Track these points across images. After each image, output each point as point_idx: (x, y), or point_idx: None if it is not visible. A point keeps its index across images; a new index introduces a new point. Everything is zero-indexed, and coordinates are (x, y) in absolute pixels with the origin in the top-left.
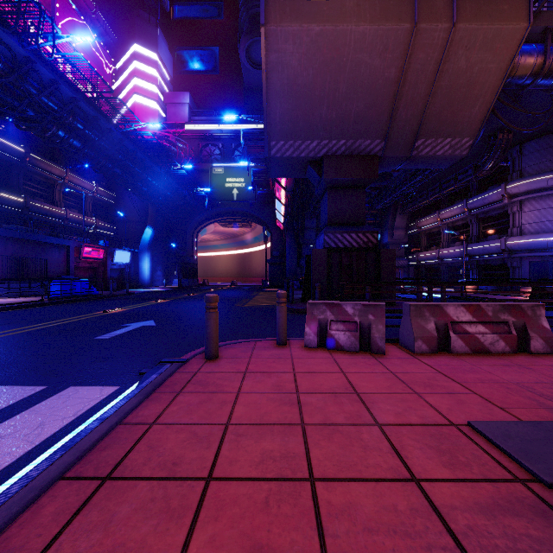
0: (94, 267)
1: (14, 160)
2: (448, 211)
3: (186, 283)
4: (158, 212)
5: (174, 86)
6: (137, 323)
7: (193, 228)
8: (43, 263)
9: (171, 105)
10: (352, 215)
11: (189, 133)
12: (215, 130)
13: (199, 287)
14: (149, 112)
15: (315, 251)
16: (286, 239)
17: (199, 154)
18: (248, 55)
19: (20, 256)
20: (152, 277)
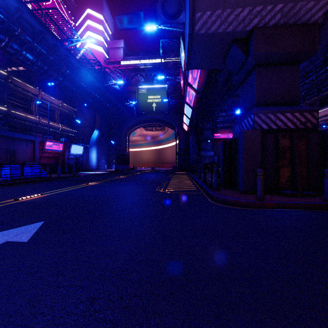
0: (56, 156)
1: None
2: (321, 111)
3: (120, 168)
4: (102, 120)
5: (115, 39)
6: (7, 232)
7: (126, 131)
8: (13, 152)
9: (112, 49)
10: (283, 94)
11: (123, 67)
12: (140, 64)
13: (129, 170)
14: (97, 54)
15: (247, 132)
16: (189, 137)
17: (130, 81)
18: (163, 9)
19: None
20: (98, 164)
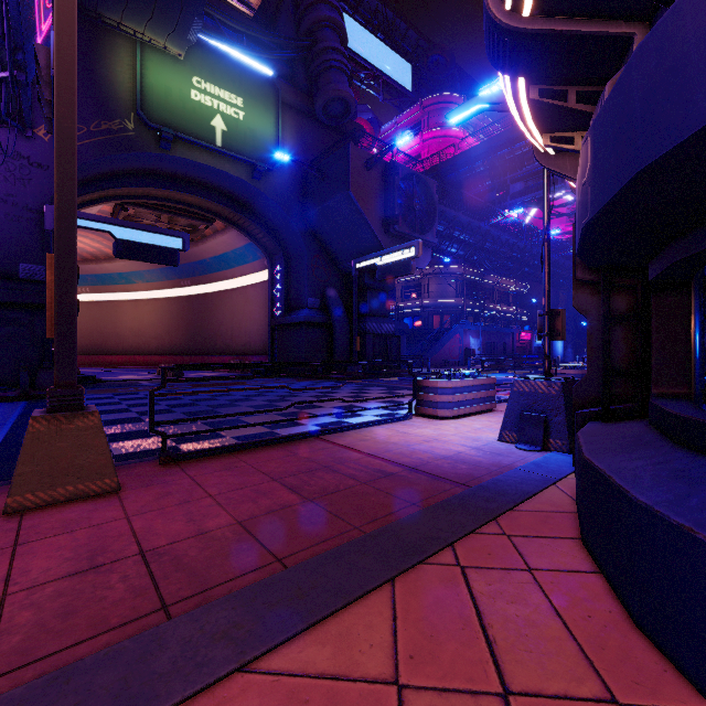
0: (523, 346)
1: (478, 280)
2: None
3: None
4: (568, 295)
5: None
6: None
7: None
8: (502, 345)
9: None
10: None
11: None
12: None
13: None
14: (557, 204)
15: None
16: None
17: None
18: None
19: (494, 341)
20: (563, 354)
